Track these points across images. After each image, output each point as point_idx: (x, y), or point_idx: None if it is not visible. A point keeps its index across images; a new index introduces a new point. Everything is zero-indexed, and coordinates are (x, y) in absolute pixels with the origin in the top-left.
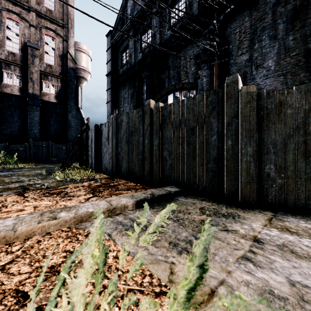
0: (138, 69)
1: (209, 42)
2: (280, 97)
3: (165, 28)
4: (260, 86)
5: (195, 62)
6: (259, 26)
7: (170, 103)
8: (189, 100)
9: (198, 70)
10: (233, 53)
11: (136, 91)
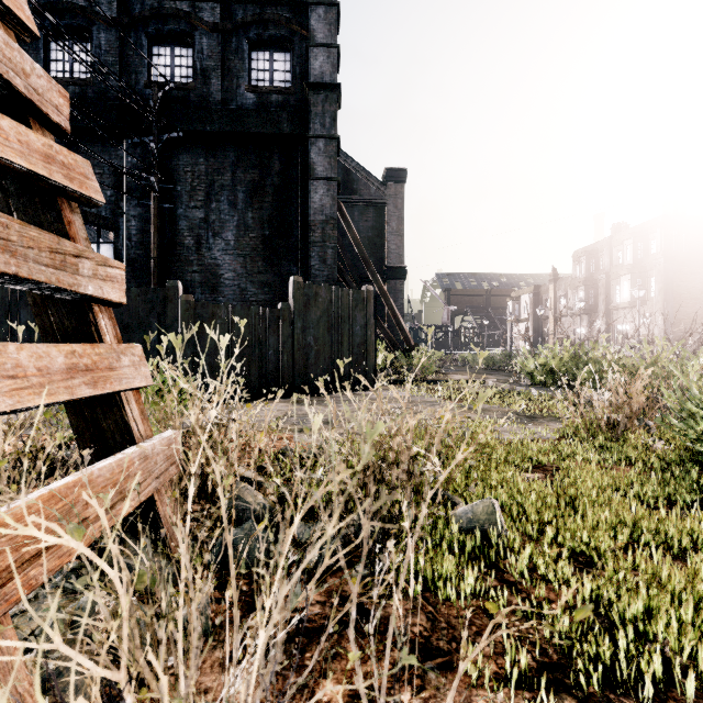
0: None
1: (143, 174)
2: (213, 309)
3: None
4: (218, 262)
5: (113, 183)
6: (217, 181)
7: None
8: None
9: (122, 200)
10: (182, 199)
11: None
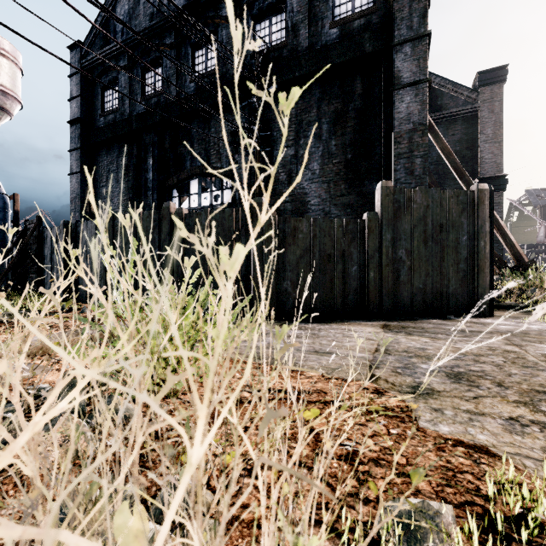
0: (138, 128)
1: (247, 125)
2: (294, 223)
3: (187, 77)
4: (305, 191)
5: (230, 142)
6: (305, 119)
7: (194, 193)
8: (219, 212)
9: (236, 153)
10: (277, 142)
11: (134, 164)
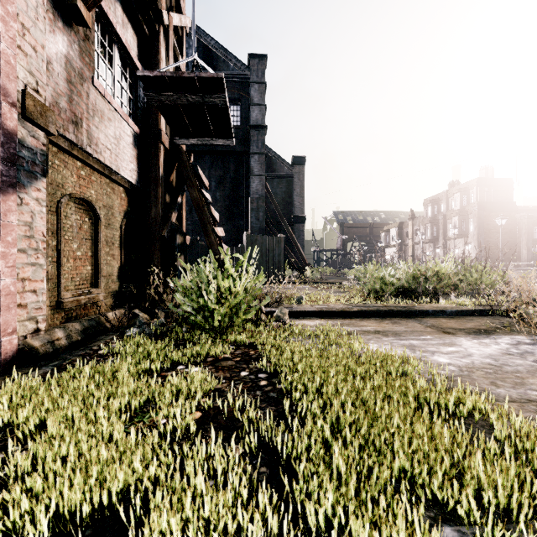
0: None
1: None
2: None
3: None
4: None
5: None
6: None
7: None
8: None
9: None
10: None
11: None
